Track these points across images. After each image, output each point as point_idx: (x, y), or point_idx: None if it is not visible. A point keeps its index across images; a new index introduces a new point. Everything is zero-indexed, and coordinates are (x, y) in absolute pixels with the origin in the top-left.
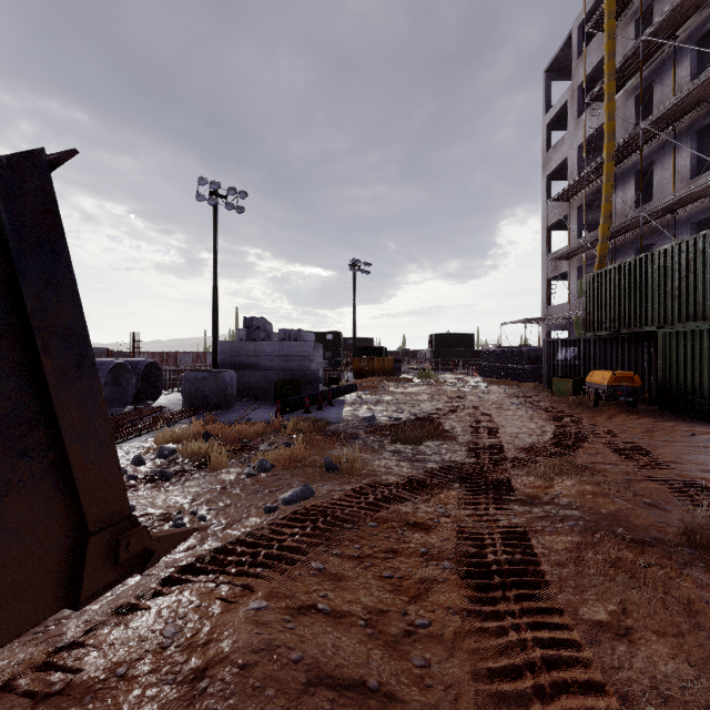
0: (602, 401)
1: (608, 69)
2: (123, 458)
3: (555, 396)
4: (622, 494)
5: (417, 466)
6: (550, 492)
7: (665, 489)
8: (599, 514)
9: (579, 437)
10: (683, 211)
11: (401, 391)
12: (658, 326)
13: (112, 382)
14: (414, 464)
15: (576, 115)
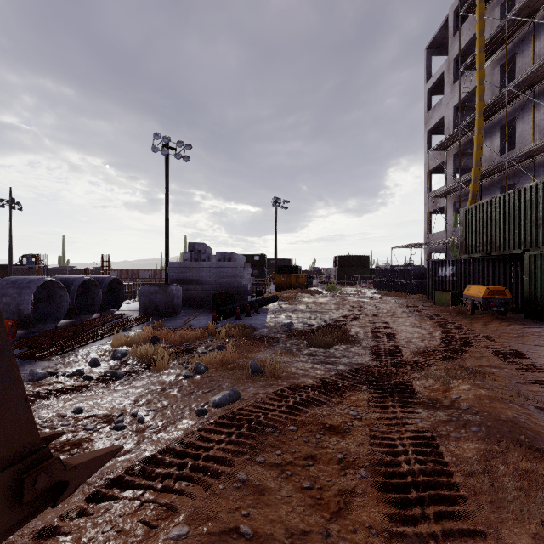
0: (478, 310)
1: (479, 43)
2: (83, 360)
3: (437, 306)
4: (515, 398)
5: (329, 368)
6: (449, 395)
7: None
8: (499, 419)
9: (464, 342)
10: (541, 156)
11: (312, 301)
12: (524, 249)
13: (83, 294)
14: (327, 366)
15: (451, 82)
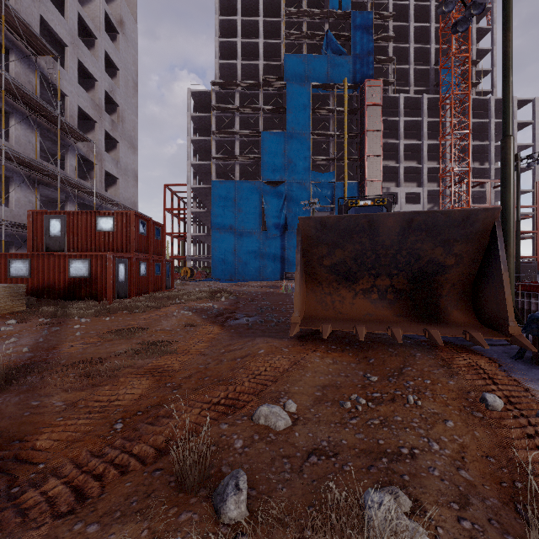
0: None
1: None
2: None
3: None
4: None
5: None
6: None
7: None
8: None
9: None
10: None
11: None
12: None
13: None
14: None
15: None
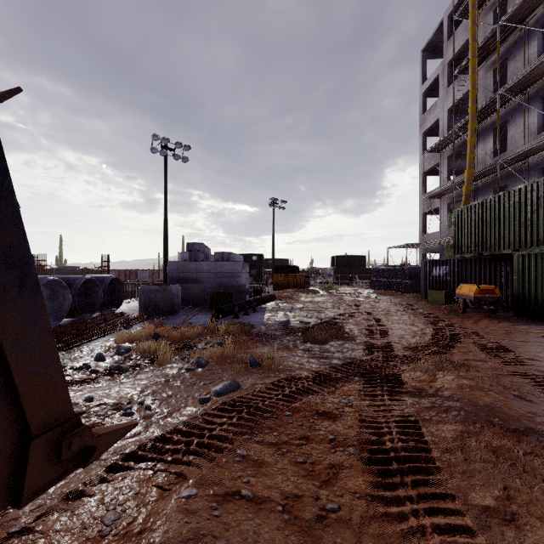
0: (469, 308)
1: (472, 48)
2: (88, 355)
3: (431, 304)
4: (494, 387)
5: (324, 362)
6: (434, 385)
7: (528, 383)
8: (477, 405)
9: (453, 338)
10: (532, 159)
11: (309, 300)
12: (513, 249)
13: (84, 293)
14: (321, 360)
15: (446, 85)
